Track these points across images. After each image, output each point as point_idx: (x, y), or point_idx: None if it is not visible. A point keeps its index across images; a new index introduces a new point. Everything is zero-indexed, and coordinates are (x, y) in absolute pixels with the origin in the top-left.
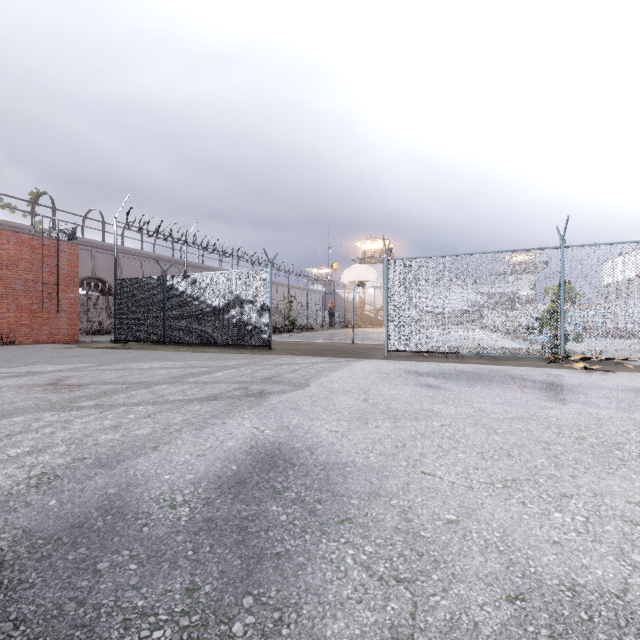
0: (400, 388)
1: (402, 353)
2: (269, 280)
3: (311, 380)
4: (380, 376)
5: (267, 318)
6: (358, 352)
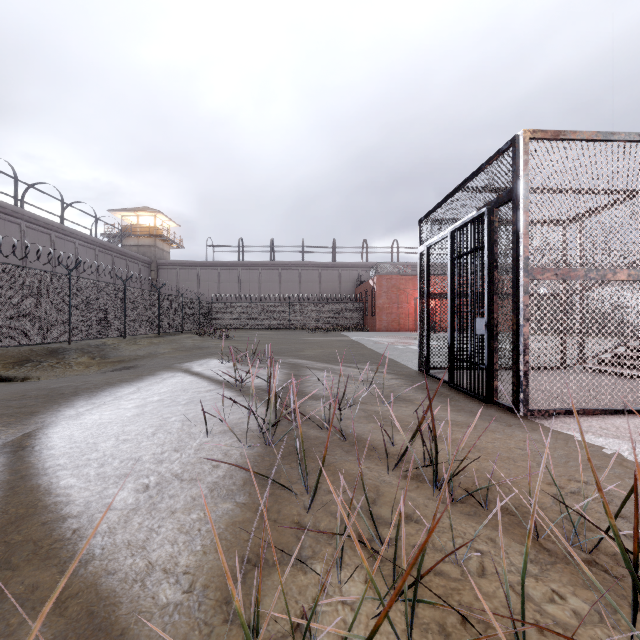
0: None
1: None
2: None
3: None
4: None
5: None
6: None
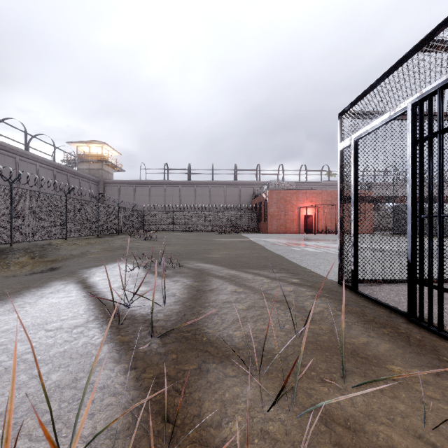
0: None
1: None
2: None
3: None
4: None
5: None
6: None
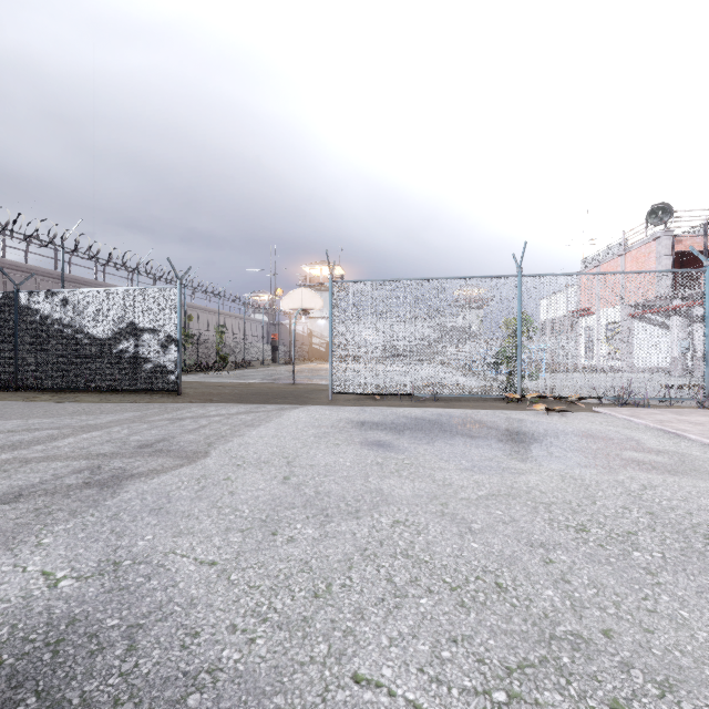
0: (340, 451)
1: (350, 395)
2: (177, 302)
3: (215, 445)
4: (317, 432)
5: (175, 353)
6: (297, 395)
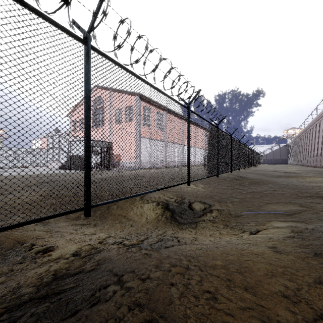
0: None
1: None
2: None
3: None
4: None
5: None
6: None
